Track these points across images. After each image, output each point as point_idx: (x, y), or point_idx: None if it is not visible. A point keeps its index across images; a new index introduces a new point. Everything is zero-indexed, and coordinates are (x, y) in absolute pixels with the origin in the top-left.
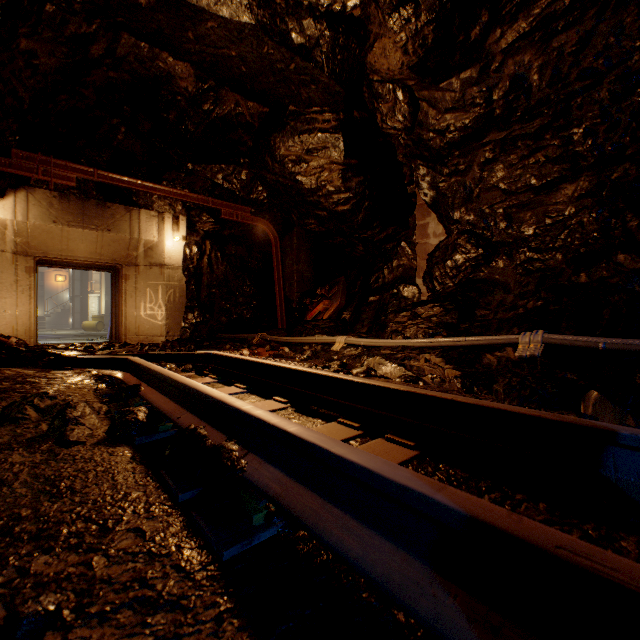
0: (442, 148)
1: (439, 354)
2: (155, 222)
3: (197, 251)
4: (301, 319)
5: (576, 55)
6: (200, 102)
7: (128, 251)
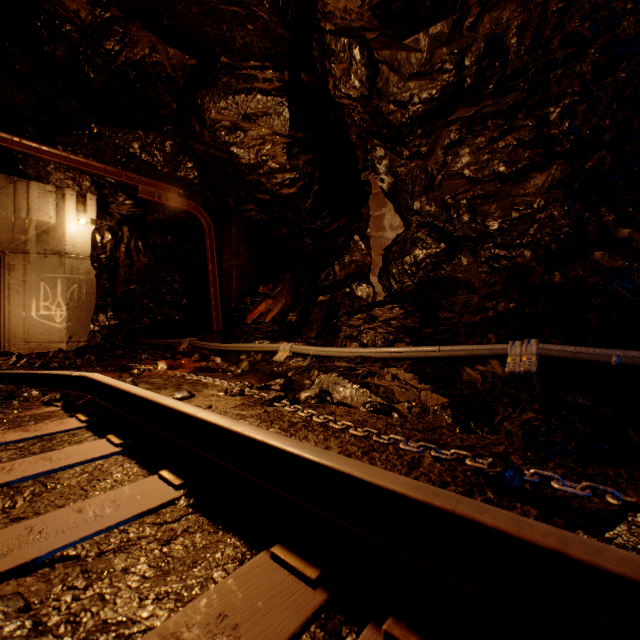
0: (403, 124)
1: (408, 368)
2: (52, 199)
3: (111, 238)
4: (241, 321)
5: (561, 15)
6: (100, 37)
7: (12, 234)
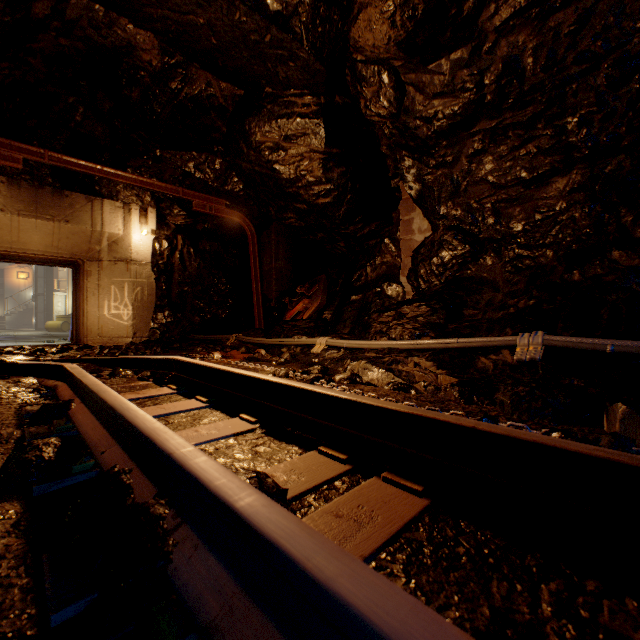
0: (429, 137)
1: (429, 357)
2: (120, 214)
3: (168, 246)
4: (280, 319)
5: (573, 36)
6: (166, 79)
7: (90, 245)
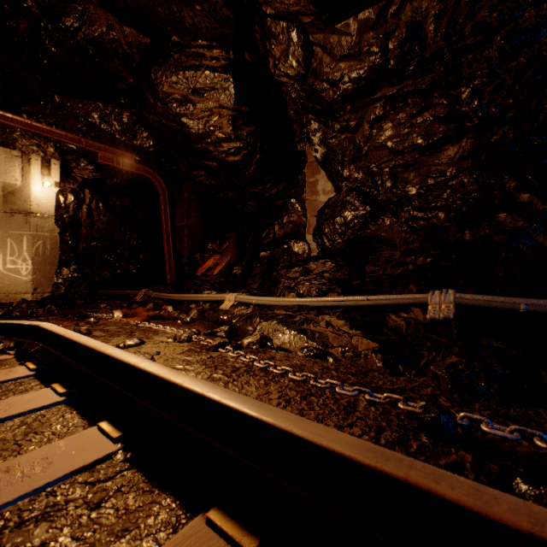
0: (335, 100)
1: (341, 315)
2: (18, 163)
3: (74, 199)
4: (192, 274)
5: (472, 5)
6: (59, 13)
7: None
